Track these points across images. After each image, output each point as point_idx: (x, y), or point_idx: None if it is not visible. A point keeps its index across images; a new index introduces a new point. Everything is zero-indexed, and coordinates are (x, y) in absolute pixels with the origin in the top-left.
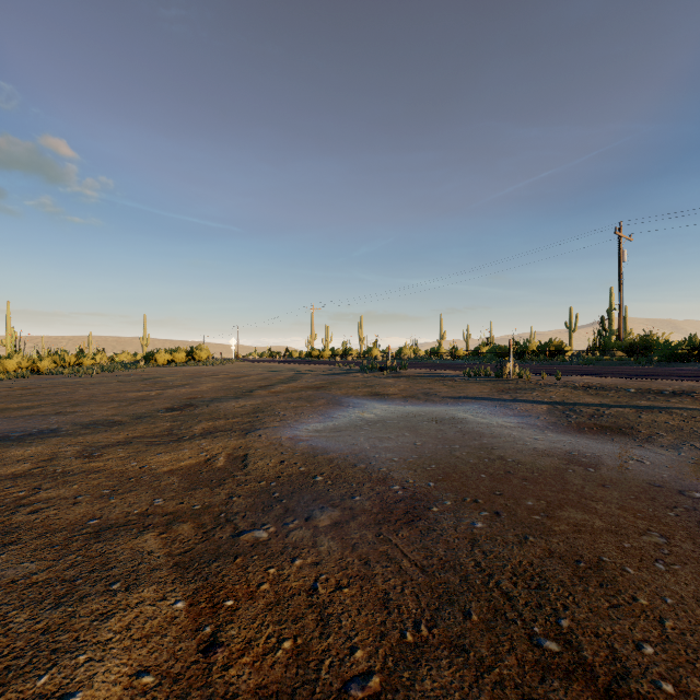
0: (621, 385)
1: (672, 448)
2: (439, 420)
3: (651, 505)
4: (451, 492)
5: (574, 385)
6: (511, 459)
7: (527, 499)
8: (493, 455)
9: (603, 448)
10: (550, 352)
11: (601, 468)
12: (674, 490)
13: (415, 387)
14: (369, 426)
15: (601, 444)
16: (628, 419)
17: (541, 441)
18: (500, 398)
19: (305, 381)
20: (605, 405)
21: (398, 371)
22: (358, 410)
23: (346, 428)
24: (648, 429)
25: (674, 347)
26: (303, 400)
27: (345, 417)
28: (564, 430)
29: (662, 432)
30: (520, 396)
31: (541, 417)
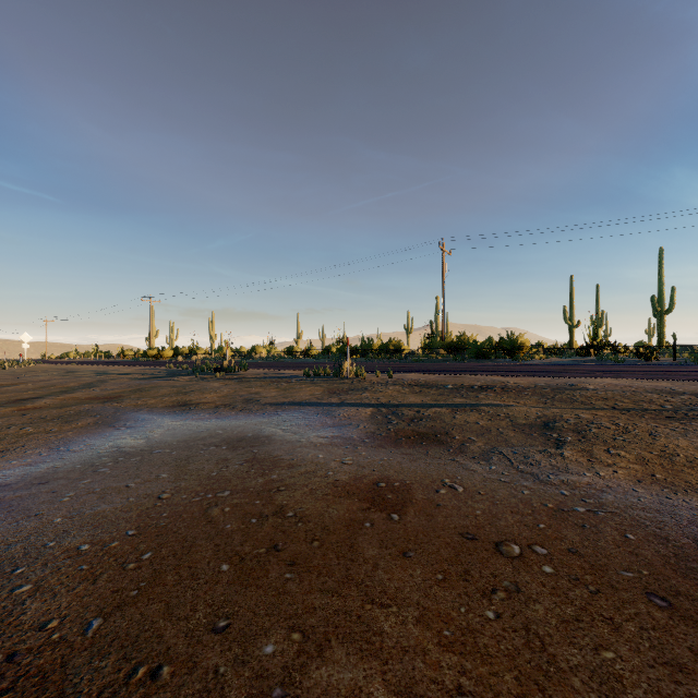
0: (442, 381)
1: (483, 460)
2: (234, 442)
3: (464, 596)
4: (118, 649)
5: (403, 383)
6: (293, 512)
7: (271, 633)
8: (271, 506)
9: (416, 470)
10: (390, 351)
11: (407, 511)
12: (490, 544)
13: (240, 392)
14: (114, 463)
15: (414, 462)
16: (444, 421)
17: (349, 465)
18: (328, 402)
19: (102, 388)
20: (426, 405)
21: (237, 372)
22: (128, 433)
23: (66, 473)
24: (461, 433)
25: (479, 346)
26: (57, 421)
27: (92, 448)
28: (381, 443)
29: (474, 436)
30: (349, 398)
31: (362, 425)
